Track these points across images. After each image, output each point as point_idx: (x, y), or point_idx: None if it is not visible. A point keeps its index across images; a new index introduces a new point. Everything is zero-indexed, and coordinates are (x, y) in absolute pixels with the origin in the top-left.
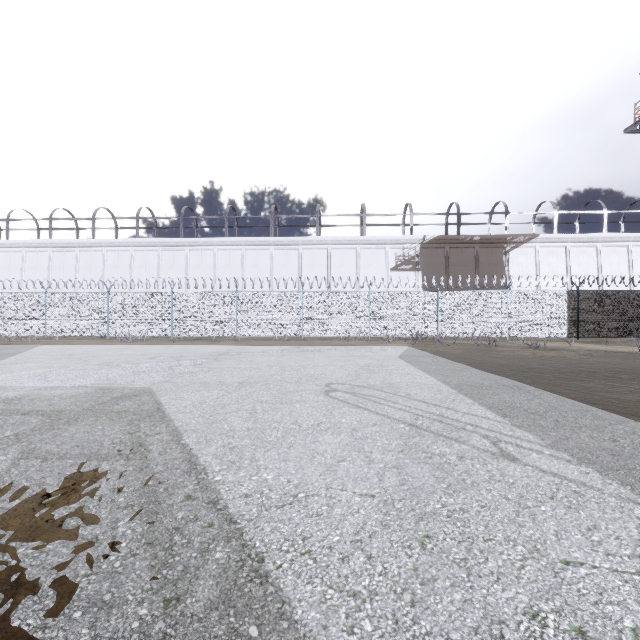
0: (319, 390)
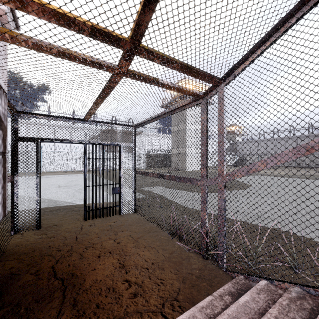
0: (56, 187)
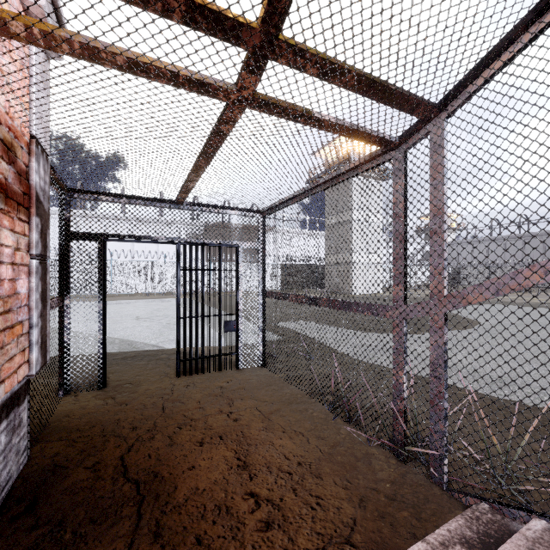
0: (133, 319)
